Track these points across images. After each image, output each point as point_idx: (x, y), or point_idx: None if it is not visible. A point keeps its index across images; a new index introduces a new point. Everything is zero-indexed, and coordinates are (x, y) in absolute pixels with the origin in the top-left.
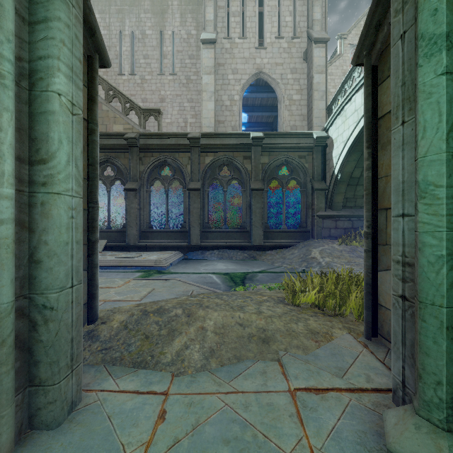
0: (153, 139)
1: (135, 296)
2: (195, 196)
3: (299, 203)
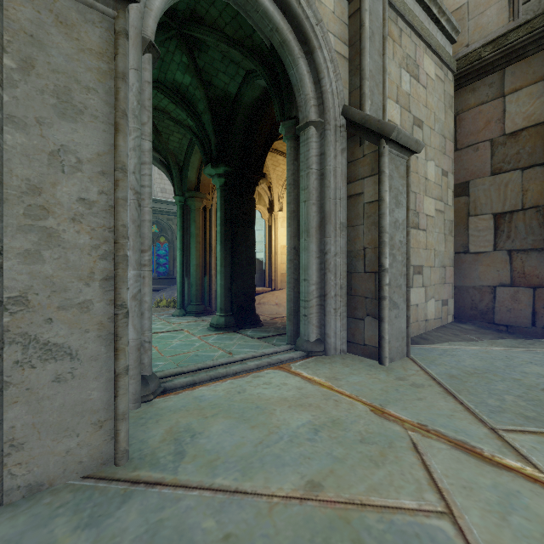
0: None
1: None
2: None
3: None
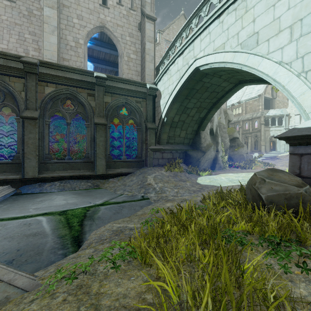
0: None
1: None
2: (31, 125)
3: (133, 139)
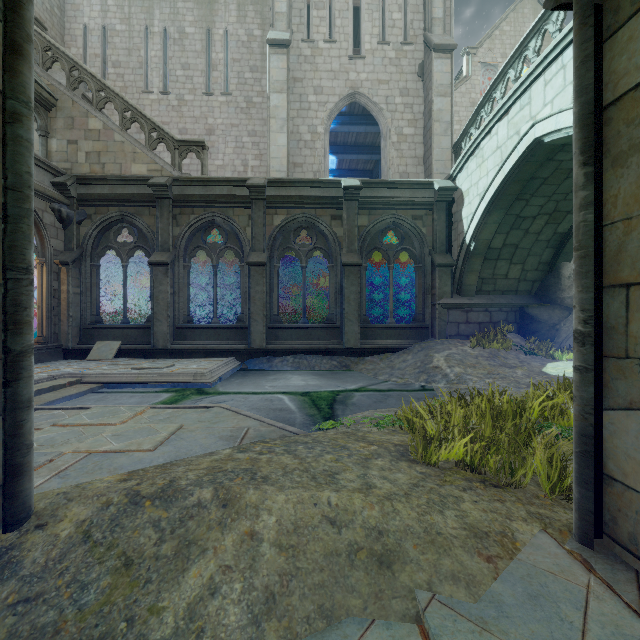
0: (195, 186)
1: (146, 441)
2: (259, 274)
3: (410, 287)
